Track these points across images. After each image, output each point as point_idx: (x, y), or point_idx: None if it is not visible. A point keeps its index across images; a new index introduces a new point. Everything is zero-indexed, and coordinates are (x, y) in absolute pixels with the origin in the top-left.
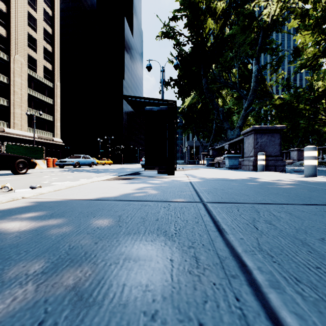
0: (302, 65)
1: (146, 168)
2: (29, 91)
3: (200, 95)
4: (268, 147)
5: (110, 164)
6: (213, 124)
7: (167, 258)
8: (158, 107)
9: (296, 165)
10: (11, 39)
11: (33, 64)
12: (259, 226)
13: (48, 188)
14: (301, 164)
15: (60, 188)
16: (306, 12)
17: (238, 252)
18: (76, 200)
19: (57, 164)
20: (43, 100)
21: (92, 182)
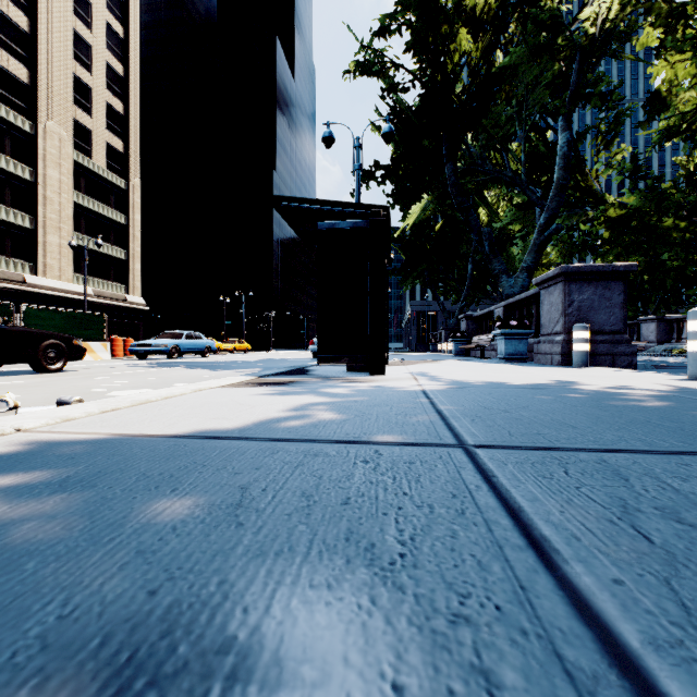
0: (669, 130)
1: (322, 359)
2: (76, 197)
3: (440, 200)
4: (596, 313)
5: (246, 351)
6: (467, 264)
7: (383, 676)
8: (347, 222)
9: (654, 354)
10: (40, 89)
11: (85, 141)
12: (652, 531)
13: (89, 406)
14: (666, 352)
15: (118, 406)
16: (679, 11)
17: (632, 651)
18: (144, 437)
19: (133, 351)
20: (104, 216)
21: (198, 390)
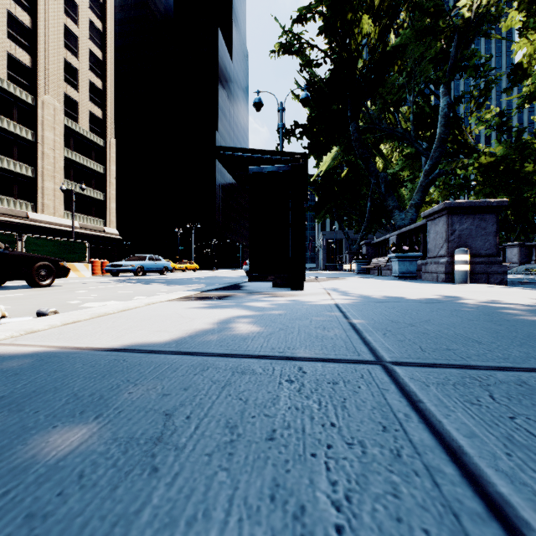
0: (530, 94)
1: (253, 277)
2: (66, 153)
3: (345, 152)
4: (473, 240)
5: (195, 270)
6: (366, 202)
7: None
8: (273, 167)
9: (517, 272)
10: (39, 71)
11: (73, 110)
12: None
13: (54, 319)
14: (527, 271)
15: (78, 319)
16: None
17: None
18: (90, 351)
19: (108, 270)
20: (88, 167)
21: (149, 303)
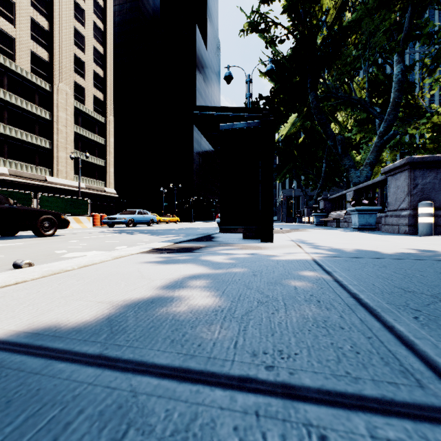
0: None
1: (223, 229)
2: (75, 129)
3: (305, 119)
4: (436, 193)
5: (177, 222)
6: (322, 164)
7: None
8: (243, 123)
9: None
10: (55, 64)
11: (81, 94)
12: None
13: None
14: None
15: (24, 278)
16: None
17: None
18: None
19: (105, 222)
20: (92, 140)
21: (117, 257)
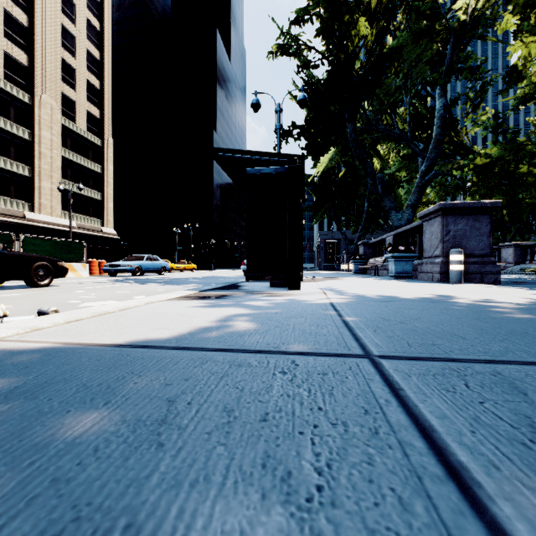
0: (524, 96)
1: (250, 277)
2: (63, 152)
3: (343, 153)
4: (468, 240)
5: (193, 270)
6: (364, 203)
7: None
8: (270, 168)
9: (512, 272)
10: (36, 70)
11: (71, 109)
12: None
13: (57, 317)
14: (522, 271)
15: (80, 317)
16: (533, 2)
17: None
18: (95, 347)
19: (106, 270)
20: (85, 167)
21: (149, 303)
